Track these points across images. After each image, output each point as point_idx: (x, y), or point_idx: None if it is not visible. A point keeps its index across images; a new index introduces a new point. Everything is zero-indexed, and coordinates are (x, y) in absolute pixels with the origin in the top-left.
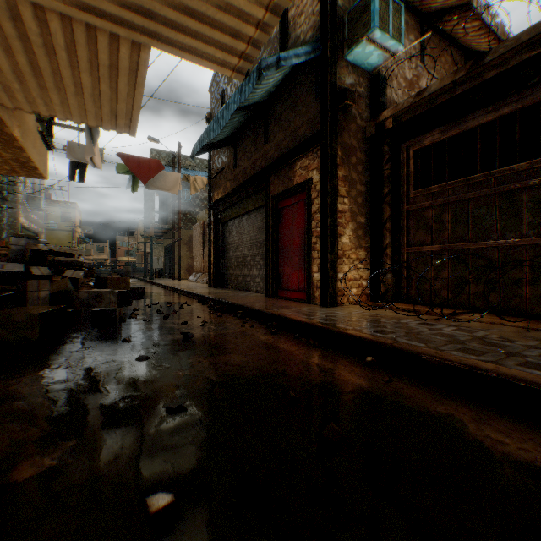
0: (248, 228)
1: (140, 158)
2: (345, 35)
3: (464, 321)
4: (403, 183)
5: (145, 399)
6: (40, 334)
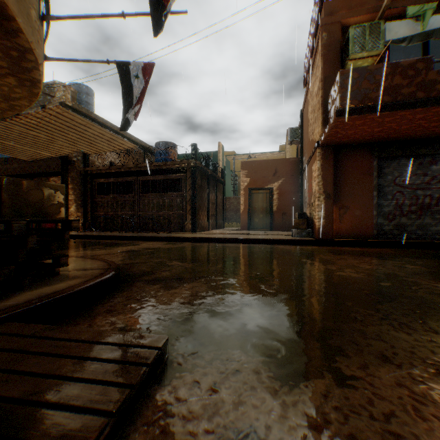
0: None
1: None
2: None
3: (103, 232)
4: (95, 192)
5: None
6: None
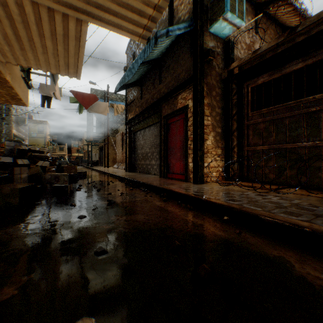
0: (149, 136)
1: (84, 93)
2: (208, 16)
3: (284, 193)
4: (245, 108)
5: (81, 245)
6: (19, 201)
